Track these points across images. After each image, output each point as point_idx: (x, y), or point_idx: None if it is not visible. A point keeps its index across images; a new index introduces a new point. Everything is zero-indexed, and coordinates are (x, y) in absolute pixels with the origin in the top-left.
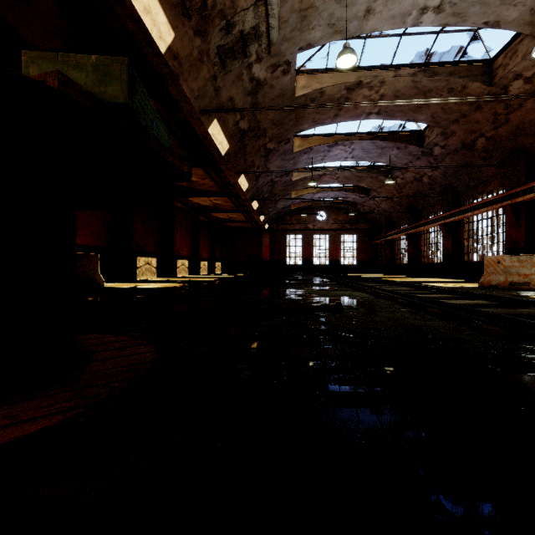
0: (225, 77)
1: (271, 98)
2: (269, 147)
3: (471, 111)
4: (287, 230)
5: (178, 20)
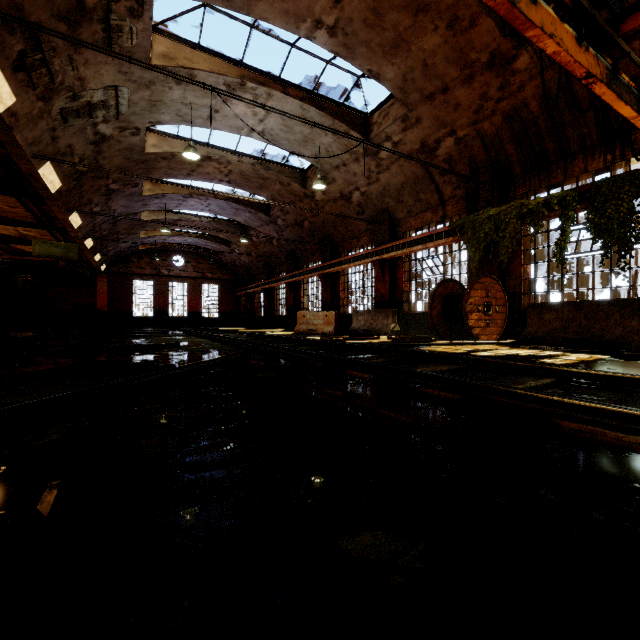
0: (66, 129)
1: (117, 149)
2: (113, 187)
3: (297, 201)
4: (134, 274)
5: (22, 90)
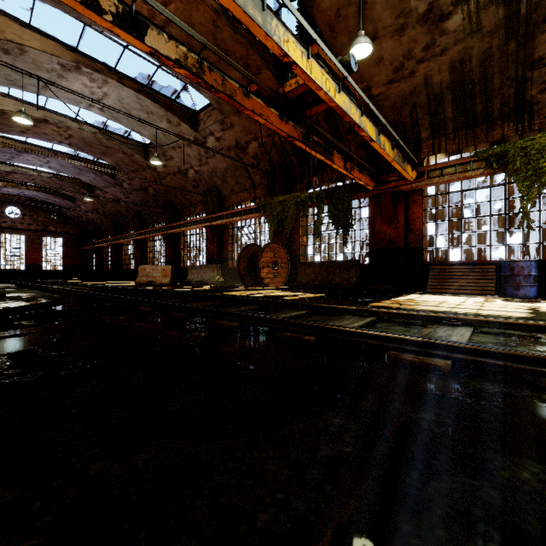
0: None
1: None
2: None
3: (140, 169)
4: None
5: None
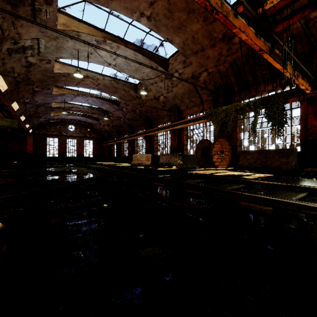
0: (10, 59)
1: (39, 70)
2: (36, 90)
3: (132, 99)
4: (48, 134)
5: None
